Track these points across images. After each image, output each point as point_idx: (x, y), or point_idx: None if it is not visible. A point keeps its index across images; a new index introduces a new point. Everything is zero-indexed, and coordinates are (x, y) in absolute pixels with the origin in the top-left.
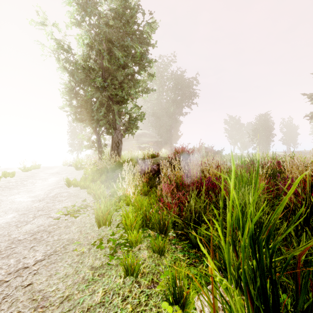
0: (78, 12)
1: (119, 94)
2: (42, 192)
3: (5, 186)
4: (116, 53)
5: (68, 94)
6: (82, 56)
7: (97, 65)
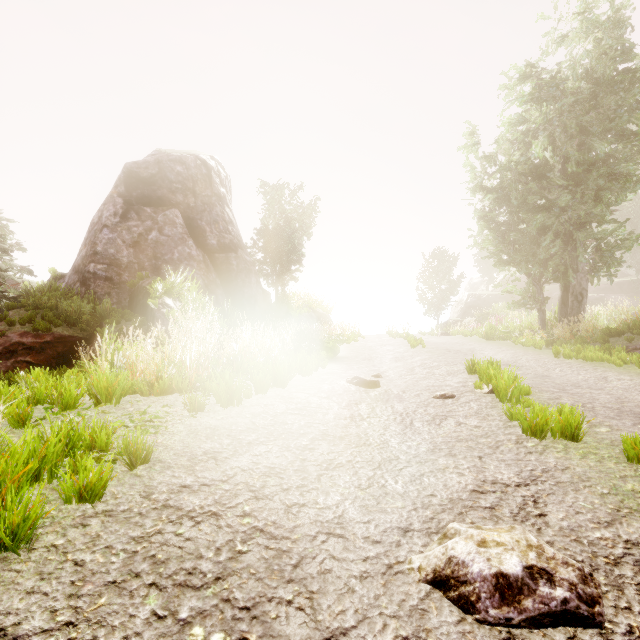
0: (544, 115)
1: (595, 212)
2: (521, 361)
3: (448, 353)
4: (596, 146)
5: (487, 226)
6: (520, 166)
7: (561, 178)
